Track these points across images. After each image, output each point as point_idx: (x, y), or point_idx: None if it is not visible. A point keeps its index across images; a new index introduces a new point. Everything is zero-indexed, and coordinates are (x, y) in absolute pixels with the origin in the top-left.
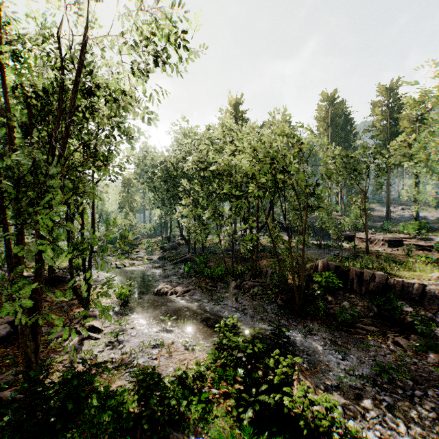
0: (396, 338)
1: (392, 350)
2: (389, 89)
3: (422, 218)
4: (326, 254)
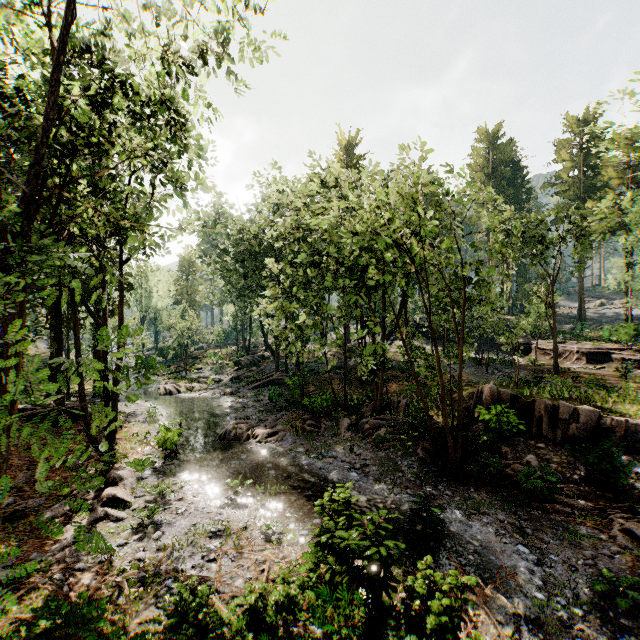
0: (627, 523)
1: (621, 546)
2: (583, 121)
3: (633, 318)
4: (490, 374)
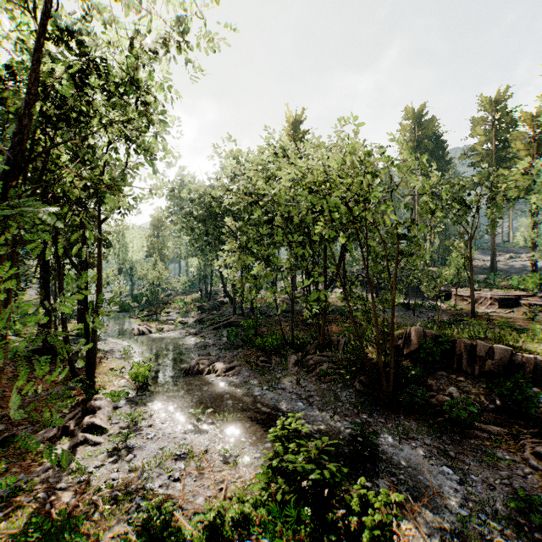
0: (537, 447)
1: (533, 468)
2: (495, 102)
3: (538, 269)
4: (416, 317)
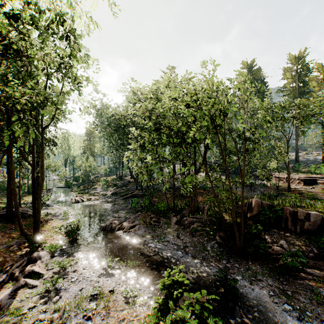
0: None
1: None
2: (298, 57)
3: None
4: (252, 191)
